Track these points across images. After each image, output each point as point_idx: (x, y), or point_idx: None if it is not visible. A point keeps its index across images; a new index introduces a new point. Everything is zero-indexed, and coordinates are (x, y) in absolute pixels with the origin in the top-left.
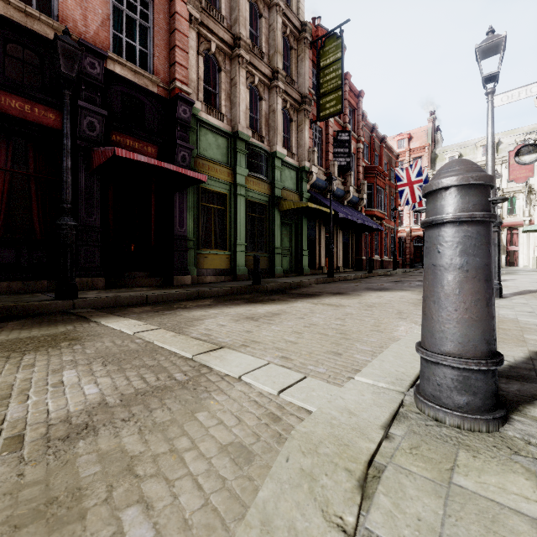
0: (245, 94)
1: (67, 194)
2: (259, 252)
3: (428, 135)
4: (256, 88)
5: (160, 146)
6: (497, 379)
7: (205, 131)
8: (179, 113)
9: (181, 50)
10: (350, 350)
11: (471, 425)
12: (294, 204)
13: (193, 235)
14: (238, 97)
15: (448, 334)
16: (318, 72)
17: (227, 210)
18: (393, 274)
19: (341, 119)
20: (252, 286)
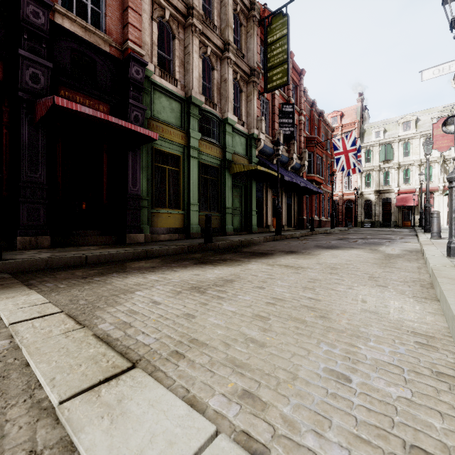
0: (198, 62)
1: None
2: (212, 212)
3: (357, 113)
4: (208, 58)
5: (112, 105)
6: None
7: (159, 94)
8: (131, 73)
9: (134, 12)
10: (357, 363)
11: None
12: (244, 167)
13: (147, 194)
14: (191, 64)
15: None
16: (265, 48)
17: (181, 171)
18: (332, 232)
19: (286, 93)
20: (204, 244)
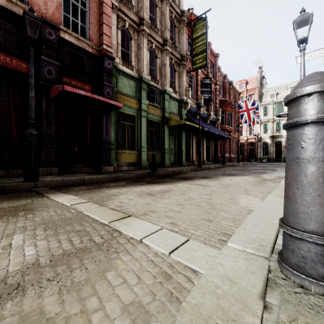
0: (146, 54)
1: (32, 114)
2: (155, 152)
3: (257, 81)
4: (153, 50)
5: (93, 85)
6: None
7: (121, 76)
8: (105, 65)
9: (107, 26)
10: (217, 217)
11: None
12: (177, 122)
13: (114, 141)
14: (142, 56)
15: (312, 215)
16: (191, 41)
17: (136, 125)
18: (237, 165)
19: (206, 70)
20: (151, 173)
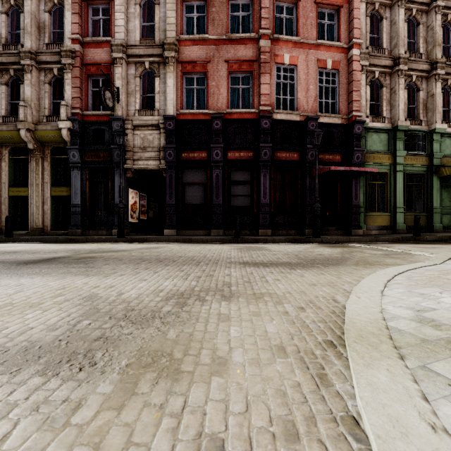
0: (403, 96)
1: (317, 194)
2: (417, 212)
3: None
4: (413, 84)
5: (343, 154)
6: None
7: (370, 134)
8: (355, 131)
9: (356, 92)
10: None
11: None
12: None
13: (362, 203)
14: (397, 100)
15: None
16: None
17: (388, 183)
18: None
19: None
20: (414, 237)
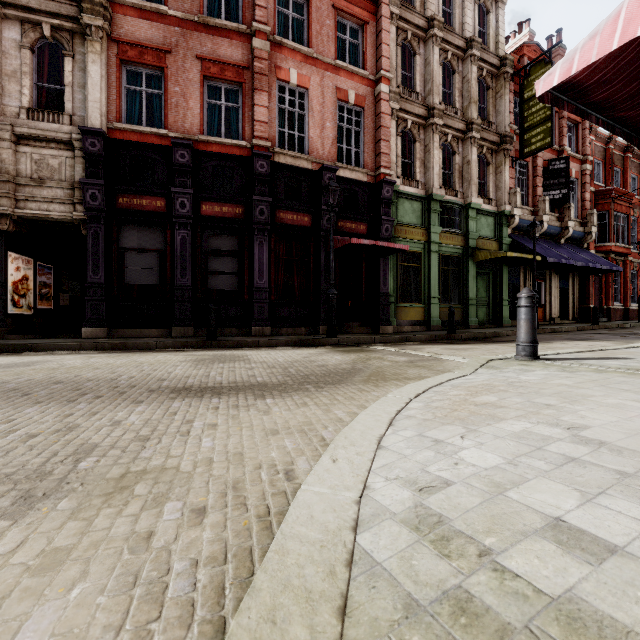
0: (438, 157)
1: (332, 275)
2: (452, 304)
3: None
4: (449, 144)
5: (369, 223)
6: (536, 349)
7: (402, 200)
8: (383, 194)
9: (385, 142)
10: None
11: (524, 359)
12: (491, 254)
13: (393, 291)
14: (432, 162)
15: (520, 337)
16: (521, 105)
17: (421, 266)
18: (630, 327)
19: (556, 142)
20: (448, 334)
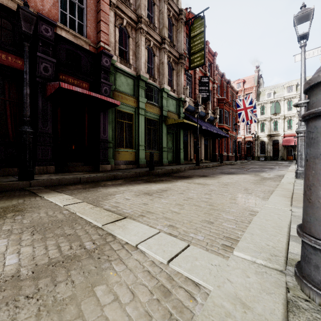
0: (144, 52)
1: (26, 111)
2: (153, 150)
3: (255, 80)
4: (151, 49)
5: (91, 83)
6: None
7: (119, 74)
8: (103, 62)
9: (104, 23)
10: (218, 219)
11: None
12: (175, 120)
13: (112, 139)
14: (140, 54)
15: None
16: (189, 40)
17: (133, 124)
18: (235, 164)
19: (203, 69)
20: (149, 171)
